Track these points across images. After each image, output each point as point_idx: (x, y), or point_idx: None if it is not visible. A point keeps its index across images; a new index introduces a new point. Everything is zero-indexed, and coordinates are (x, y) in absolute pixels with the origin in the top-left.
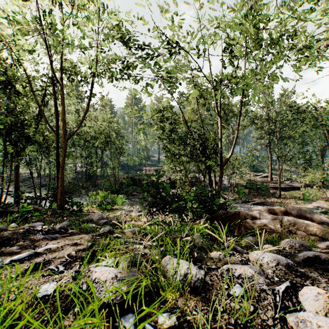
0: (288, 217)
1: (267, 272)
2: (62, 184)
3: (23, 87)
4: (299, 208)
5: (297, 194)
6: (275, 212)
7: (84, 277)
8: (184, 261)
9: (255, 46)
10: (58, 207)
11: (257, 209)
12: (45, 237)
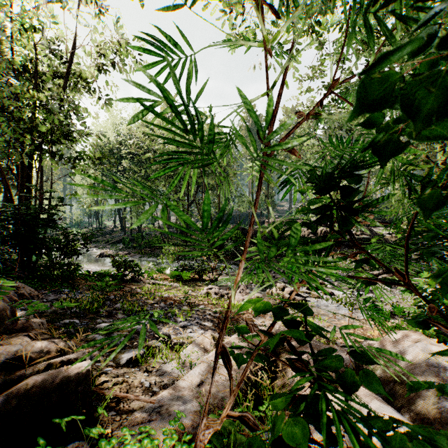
0: None
1: None
2: None
3: None
4: None
5: None
6: None
7: None
8: None
9: None
10: None
11: None
12: None
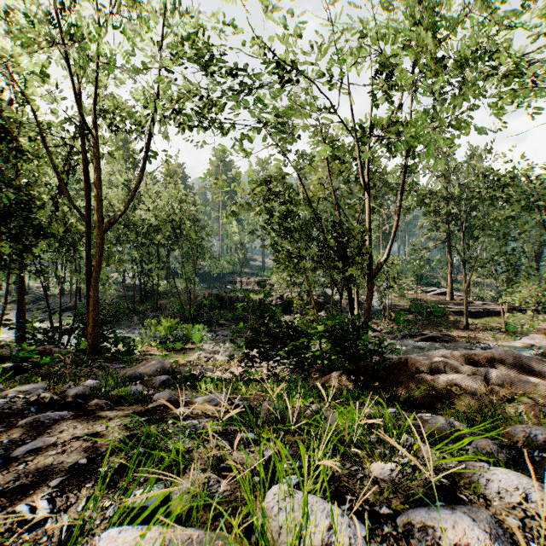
0: (498, 371)
1: (507, 526)
2: (96, 307)
3: (29, 140)
4: (516, 354)
5: (495, 322)
6: (472, 360)
7: (88, 540)
8: (319, 504)
9: (430, 67)
10: (88, 347)
11: (438, 354)
12: (38, 418)
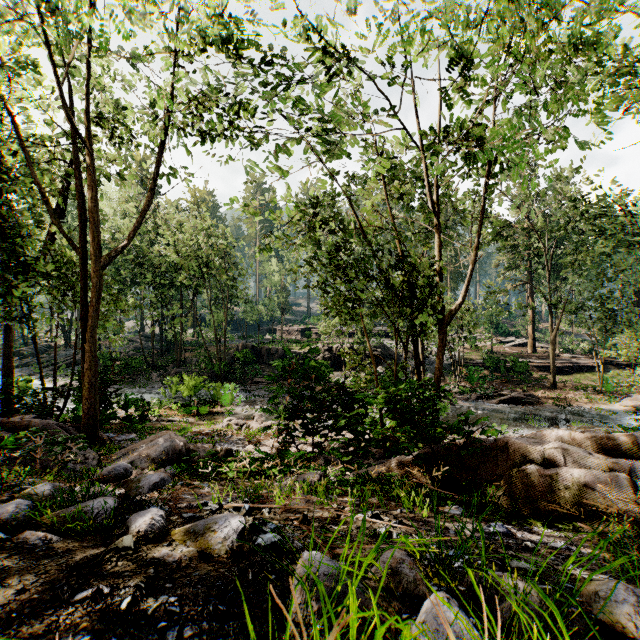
0: None
1: None
2: (94, 365)
3: (12, 153)
4: None
5: (587, 380)
6: (603, 447)
7: None
8: None
9: None
10: (84, 416)
11: (550, 435)
12: None
